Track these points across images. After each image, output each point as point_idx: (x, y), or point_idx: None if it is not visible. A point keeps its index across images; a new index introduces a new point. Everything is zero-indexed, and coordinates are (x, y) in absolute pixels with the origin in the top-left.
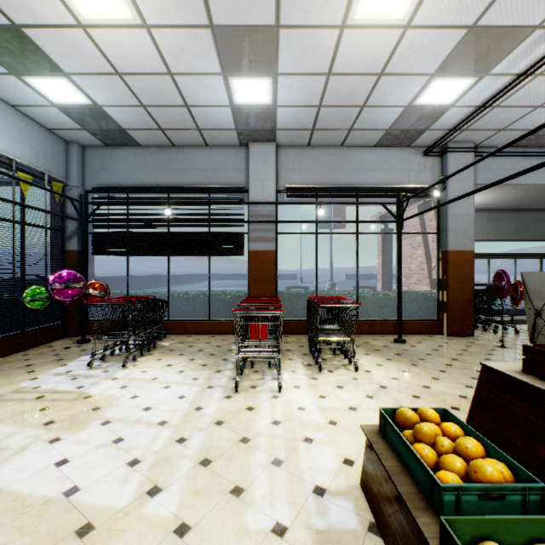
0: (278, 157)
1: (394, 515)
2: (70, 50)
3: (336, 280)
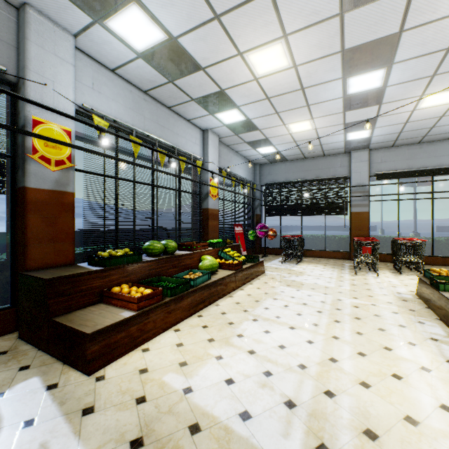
0: (370, 156)
1: (423, 290)
2: (280, 140)
3: (424, 232)
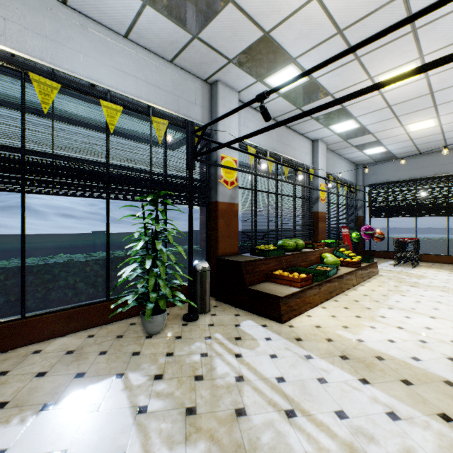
0: None
1: None
2: (393, 140)
3: None
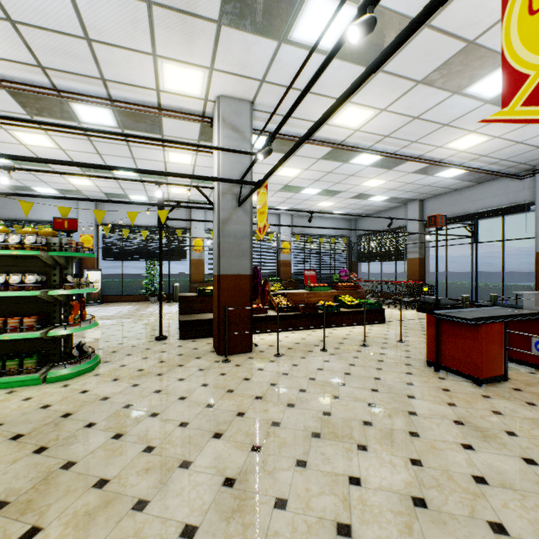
0: (424, 206)
1: None
2: (330, 209)
3: None
